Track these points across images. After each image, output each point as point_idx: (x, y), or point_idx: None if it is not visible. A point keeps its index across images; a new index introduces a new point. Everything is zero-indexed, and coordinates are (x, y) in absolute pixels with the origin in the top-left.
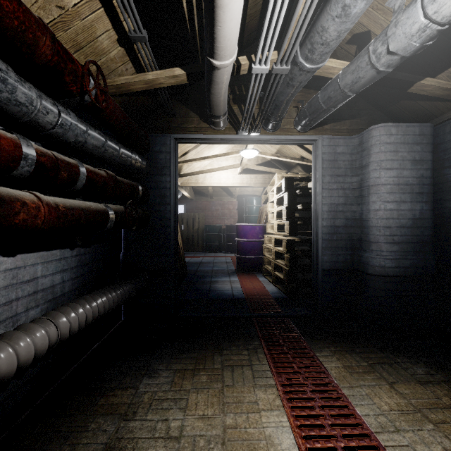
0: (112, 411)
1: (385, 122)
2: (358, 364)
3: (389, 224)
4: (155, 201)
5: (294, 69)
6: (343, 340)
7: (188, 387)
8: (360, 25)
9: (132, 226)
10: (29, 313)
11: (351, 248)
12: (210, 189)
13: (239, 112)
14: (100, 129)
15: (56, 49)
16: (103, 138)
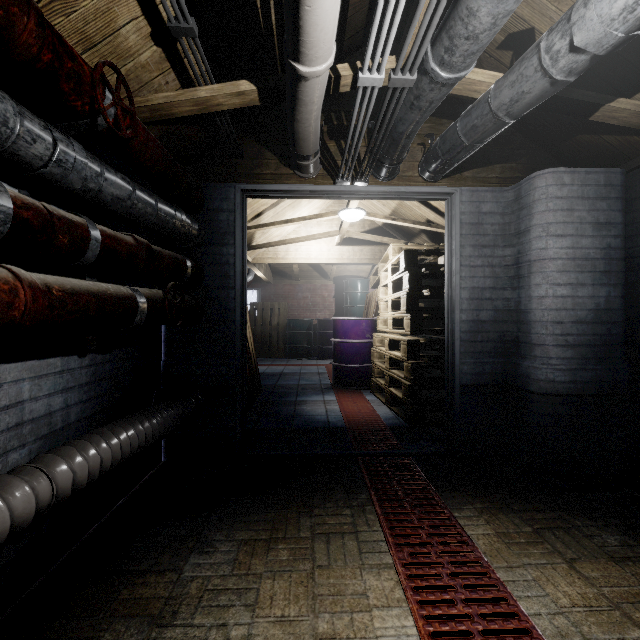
0: (139, 611)
1: (553, 167)
2: (518, 530)
3: (560, 318)
4: (212, 283)
5: (421, 81)
6: (493, 492)
7: (259, 569)
8: (519, 19)
9: (176, 321)
10: (8, 458)
11: (503, 353)
12: (295, 267)
13: (337, 151)
14: (128, 174)
15: (47, 38)
16: (130, 186)
